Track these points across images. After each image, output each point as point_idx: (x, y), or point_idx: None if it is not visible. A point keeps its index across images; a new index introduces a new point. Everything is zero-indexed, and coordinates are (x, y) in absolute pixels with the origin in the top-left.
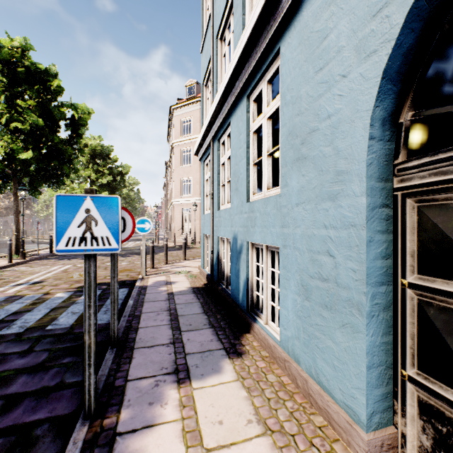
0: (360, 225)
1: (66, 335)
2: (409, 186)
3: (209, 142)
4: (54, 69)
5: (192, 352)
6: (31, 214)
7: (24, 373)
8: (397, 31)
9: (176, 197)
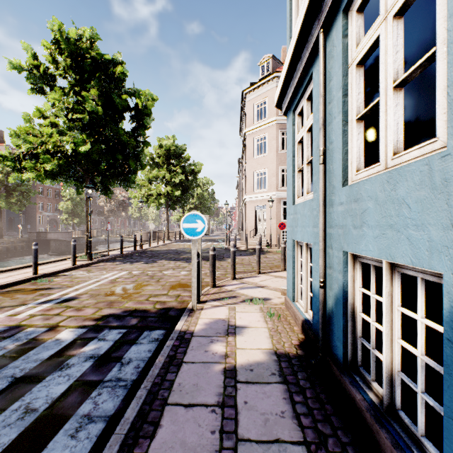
0: None
1: None
2: None
3: (313, 44)
4: (119, 57)
5: None
6: (126, 216)
7: None
8: None
9: (249, 193)
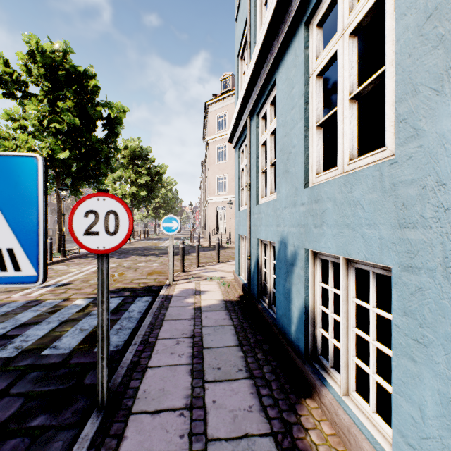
0: None
1: (59, 367)
2: None
3: (246, 120)
4: (91, 70)
5: (217, 435)
6: None
7: None
8: None
9: (211, 196)
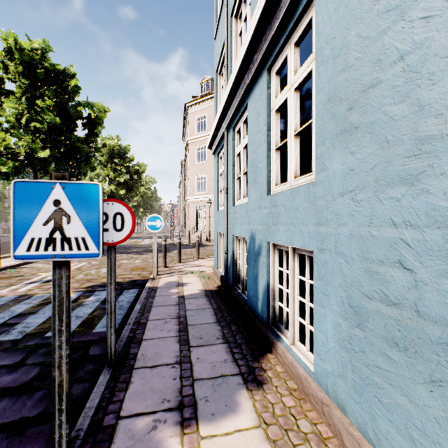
0: None
1: None
2: None
3: (223, 132)
4: (71, 69)
5: (201, 377)
6: None
7: (6, 395)
8: None
9: (191, 195)
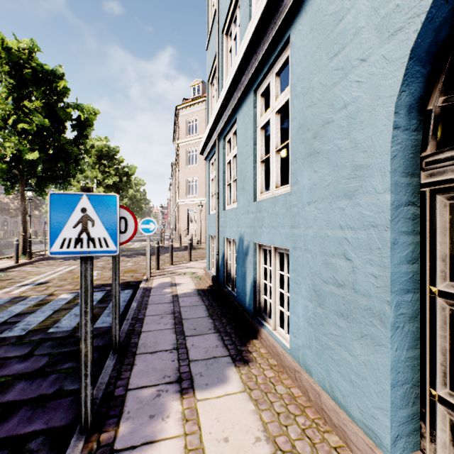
0: (383, 225)
1: (68, 338)
2: (440, 181)
3: (215, 140)
4: (60, 70)
5: (196, 359)
6: (40, 215)
7: (22, 379)
8: (428, 3)
9: (182, 198)
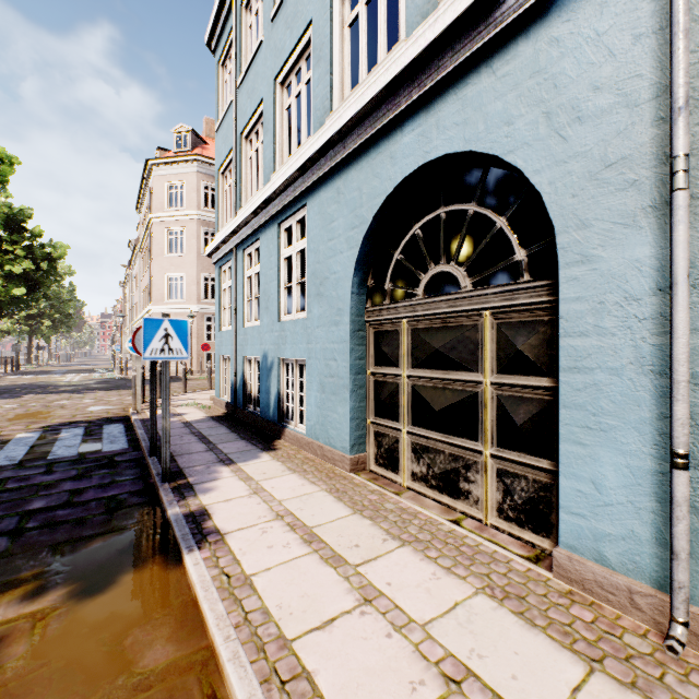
0: (348, 341)
1: (82, 459)
2: (370, 320)
3: (231, 249)
4: None
5: (231, 452)
6: None
7: (66, 481)
8: (360, 244)
9: (157, 303)
